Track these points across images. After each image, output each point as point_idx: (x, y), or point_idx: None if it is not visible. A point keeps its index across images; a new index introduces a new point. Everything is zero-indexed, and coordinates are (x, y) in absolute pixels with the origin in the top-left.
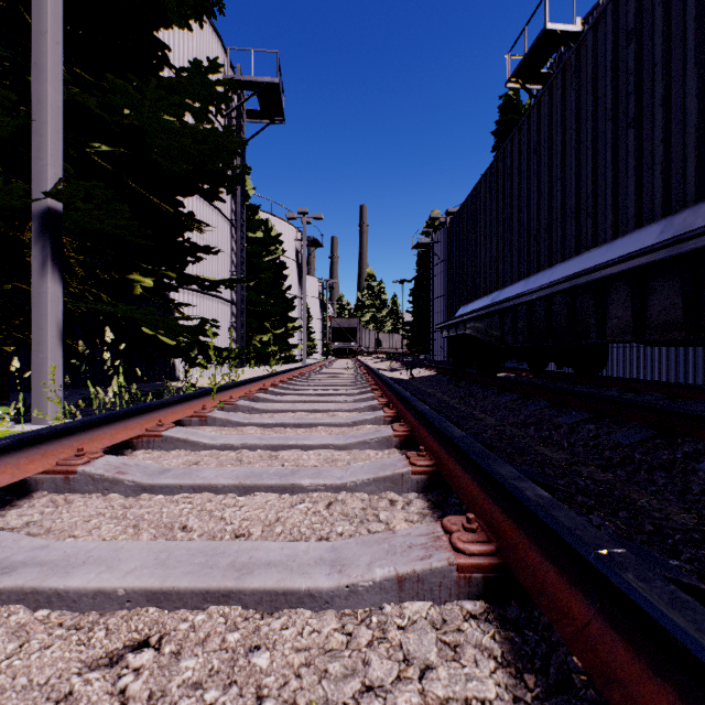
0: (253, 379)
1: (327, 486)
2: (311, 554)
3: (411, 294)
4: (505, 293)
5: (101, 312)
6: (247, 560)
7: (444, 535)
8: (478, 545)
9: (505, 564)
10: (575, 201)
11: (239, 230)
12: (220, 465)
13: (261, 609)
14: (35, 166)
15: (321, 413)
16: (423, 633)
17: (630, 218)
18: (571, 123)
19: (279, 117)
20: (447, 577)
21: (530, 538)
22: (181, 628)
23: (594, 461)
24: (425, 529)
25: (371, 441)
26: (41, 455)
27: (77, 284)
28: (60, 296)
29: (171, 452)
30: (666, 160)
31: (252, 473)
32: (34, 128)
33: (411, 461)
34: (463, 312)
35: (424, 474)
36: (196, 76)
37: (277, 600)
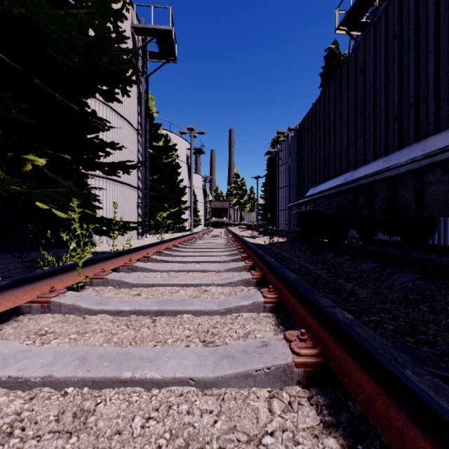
0: (137, 248)
1: None
2: None
3: (263, 186)
4: (359, 172)
5: None
6: None
7: None
8: None
9: None
10: None
11: (143, 137)
12: None
13: None
14: None
15: (192, 288)
16: None
17: None
18: None
19: (172, 57)
20: None
21: None
22: None
23: None
24: None
25: (258, 373)
26: None
27: None
28: None
29: None
30: None
31: None
32: None
33: None
34: (313, 192)
35: None
36: None
37: None
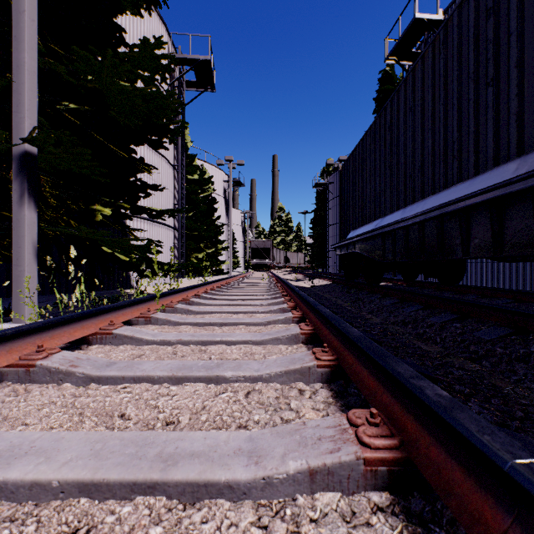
0: (190, 287)
1: (246, 377)
2: (230, 444)
3: (311, 222)
4: (386, 220)
5: (72, 235)
6: (173, 450)
7: (350, 428)
8: (383, 440)
9: (408, 458)
10: (443, 146)
11: (180, 173)
12: (159, 358)
13: (184, 500)
14: (15, 118)
15: (242, 314)
16: (334, 528)
17: (489, 158)
18: (440, 85)
19: (210, 86)
20: (355, 470)
21: (431, 434)
22: (107, 521)
23: (463, 353)
24: (332, 421)
25: (282, 337)
26: (6, 351)
27: (51, 213)
28: (35, 222)
29: (119, 346)
30: (520, 111)
31: (184, 365)
32: (14, 88)
33: (316, 356)
34: (352, 235)
35: (328, 367)
36: (145, 51)
37: (198, 491)
